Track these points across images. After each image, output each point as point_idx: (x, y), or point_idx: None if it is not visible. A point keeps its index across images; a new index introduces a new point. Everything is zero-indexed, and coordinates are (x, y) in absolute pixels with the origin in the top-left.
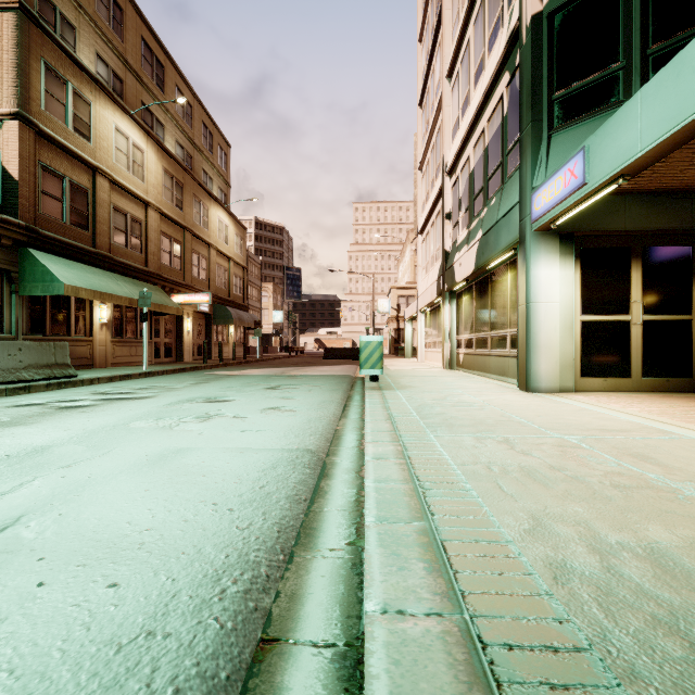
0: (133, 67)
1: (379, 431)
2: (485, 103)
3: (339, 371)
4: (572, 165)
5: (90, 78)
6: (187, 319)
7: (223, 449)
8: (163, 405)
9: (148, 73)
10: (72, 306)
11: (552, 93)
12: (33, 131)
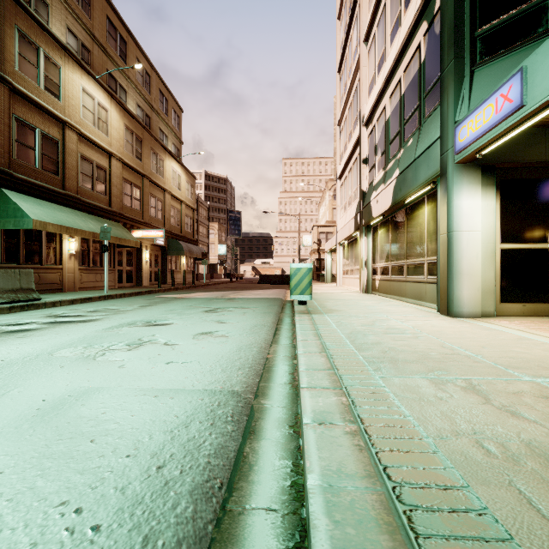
0: (99, 41)
1: (315, 369)
2: (402, 55)
3: (271, 295)
4: (506, 90)
5: (60, 46)
6: (145, 251)
7: (136, 390)
8: (102, 329)
9: (112, 46)
10: (43, 239)
11: (474, 30)
12: (7, 88)
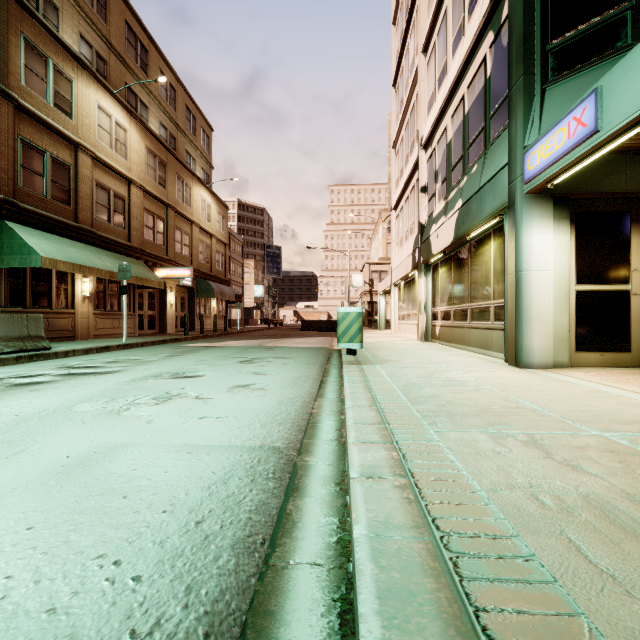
0: (116, 50)
1: (364, 424)
2: (465, 69)
3: (315, 343)
4: (579, 112)
5: (72, 56)
6: (170, 293)
7: (168, 446)
8: (124, 382)
9: (132, 56)
10: (53, 279)
11: (546, 43)
12: (12, 106)
